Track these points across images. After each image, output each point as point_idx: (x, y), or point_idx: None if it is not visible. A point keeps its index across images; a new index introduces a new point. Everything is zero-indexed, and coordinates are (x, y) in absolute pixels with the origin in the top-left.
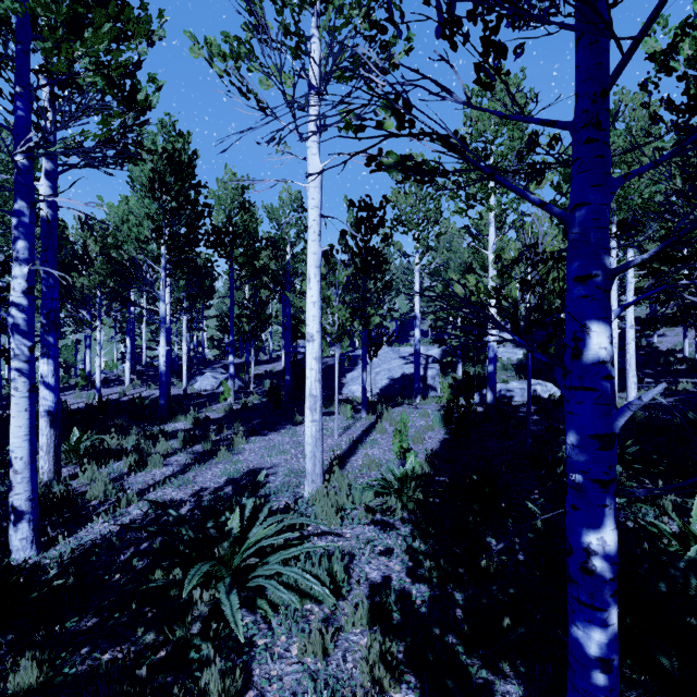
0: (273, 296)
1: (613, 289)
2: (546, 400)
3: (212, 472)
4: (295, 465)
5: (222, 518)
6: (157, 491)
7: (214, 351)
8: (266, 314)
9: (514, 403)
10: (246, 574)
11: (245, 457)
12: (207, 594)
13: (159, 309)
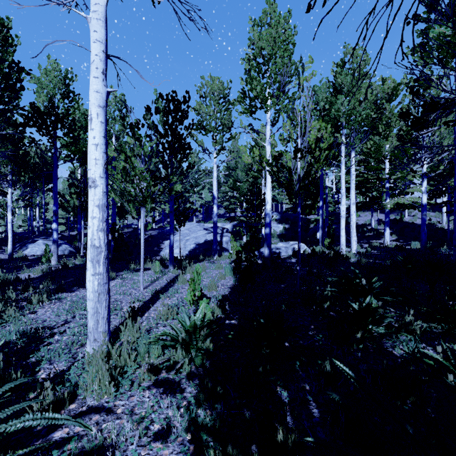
0: None
1: (343, 178)
2: (301, 254)
3: None
4: None
5: None
6: None
7: (62, 227)
8: None
9: (282, 257)
10: None
11: (38, 316)
12: None
13: None
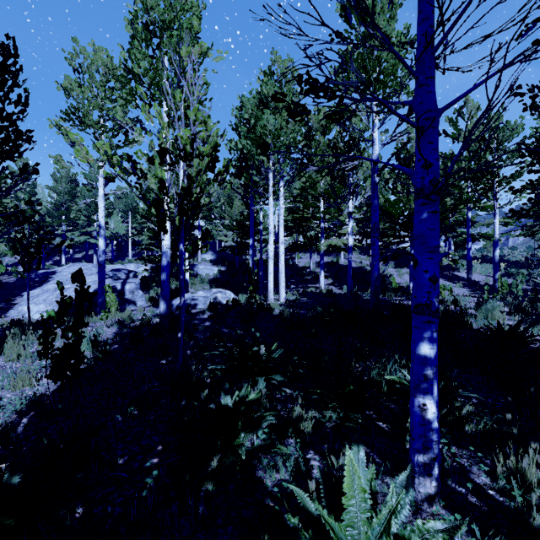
0: None
1: (271, 212)
2: (223, 305)
3: None
4: None
5: None
6: None
7: None
8: None
9: (195, 311)
10: None
11: None
12: None
13: None
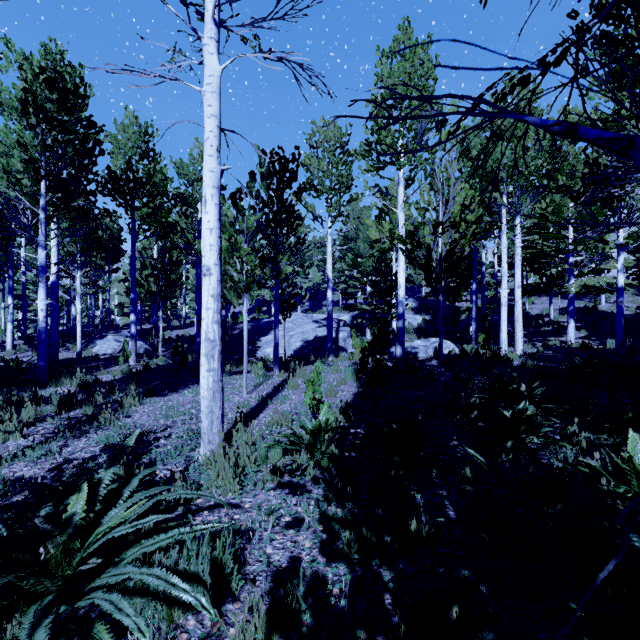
0: (184, 256)
1: (504, 252)
2: (447, 355)
3: (88, 439)
4: (194, 426)
5: (70, 499)
6: (2, 468)
7: (126, 319)
8: (181, 282)
9: (420, 358)
10: (94, 577)
11: (134, 420)
12: (9, 626)
13: (37, 257)
